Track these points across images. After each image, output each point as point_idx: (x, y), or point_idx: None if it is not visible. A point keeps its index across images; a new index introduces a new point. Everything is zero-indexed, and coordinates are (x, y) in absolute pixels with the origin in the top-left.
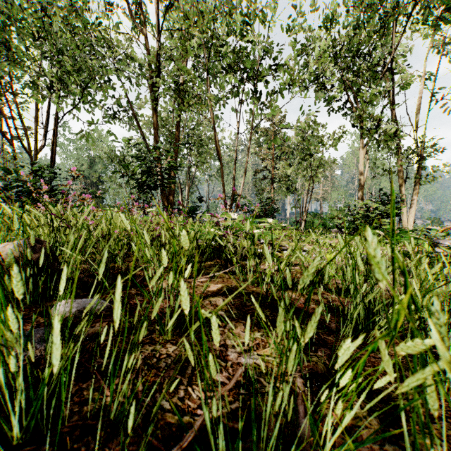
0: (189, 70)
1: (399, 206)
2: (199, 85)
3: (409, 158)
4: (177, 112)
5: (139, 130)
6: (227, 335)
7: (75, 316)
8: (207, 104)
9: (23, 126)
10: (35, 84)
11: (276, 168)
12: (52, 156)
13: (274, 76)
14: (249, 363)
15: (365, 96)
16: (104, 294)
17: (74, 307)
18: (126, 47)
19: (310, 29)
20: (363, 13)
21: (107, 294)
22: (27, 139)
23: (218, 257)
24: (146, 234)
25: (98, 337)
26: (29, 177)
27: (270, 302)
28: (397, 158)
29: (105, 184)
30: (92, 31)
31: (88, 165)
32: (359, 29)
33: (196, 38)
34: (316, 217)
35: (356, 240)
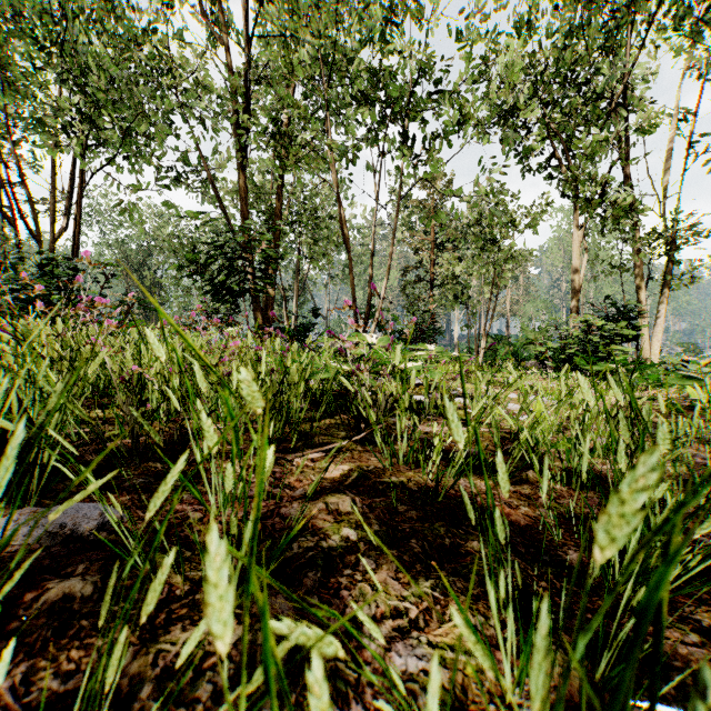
0: (297, 101)
1: (637, 324)
2: (313, 126)
3: (653, 246)
4: (278, 170)
5: (219, 202)
6: (360, 589)
7: (41, 544)
8: (327, 161)
9: (27, 194)
10: (45, 123)
11: (437, 264)
12: (75, 243)
13: (435, 113)
14: (412, 670)
15: (584, 144)
16: (119, 489)
17: (40, 525)
18: (197, 70)
19: (493, 39)
20: (581, 10)
21: (124, 490)
22: (34, 214)
23: (343, 410)
24: (197, 371)
25: (69, 605)
26: (32, 276)
27: (442, 503)
28: (633, 246)
29: (164, 289)
30: (142, 43)
31: (139, 261)
32: (572, 38)
33: (308, 47)
34: (502, 342)
35: (614, 384)
